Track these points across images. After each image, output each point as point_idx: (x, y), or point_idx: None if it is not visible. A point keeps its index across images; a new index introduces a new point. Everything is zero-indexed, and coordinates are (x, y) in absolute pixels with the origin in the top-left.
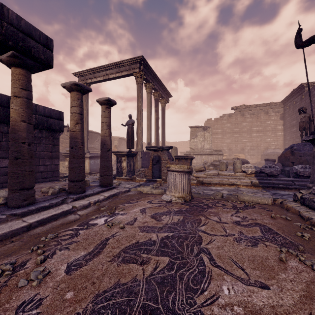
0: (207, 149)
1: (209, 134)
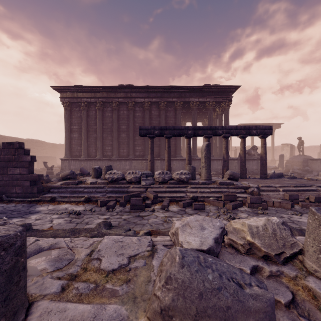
0: (287, 157)
1: (289, 148)
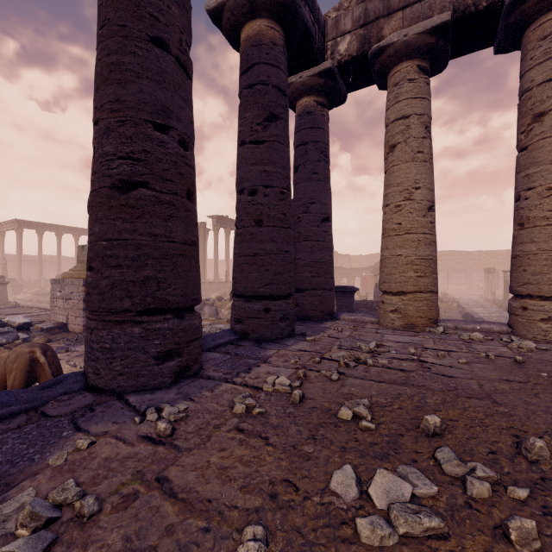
0: None
1: None
